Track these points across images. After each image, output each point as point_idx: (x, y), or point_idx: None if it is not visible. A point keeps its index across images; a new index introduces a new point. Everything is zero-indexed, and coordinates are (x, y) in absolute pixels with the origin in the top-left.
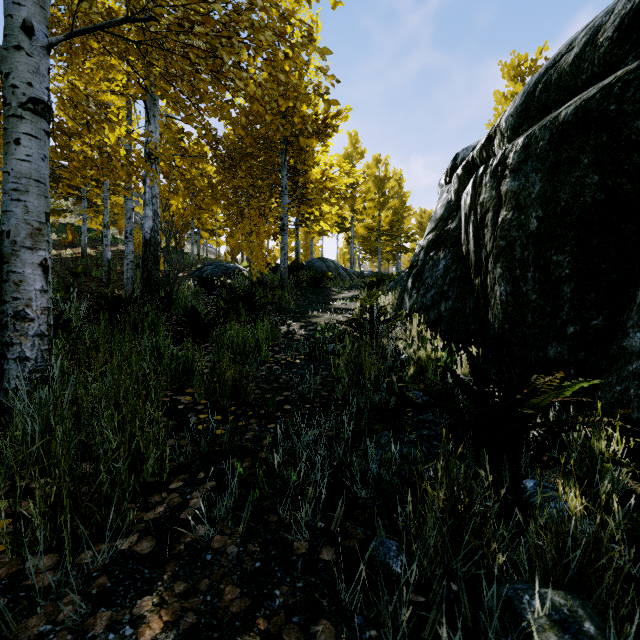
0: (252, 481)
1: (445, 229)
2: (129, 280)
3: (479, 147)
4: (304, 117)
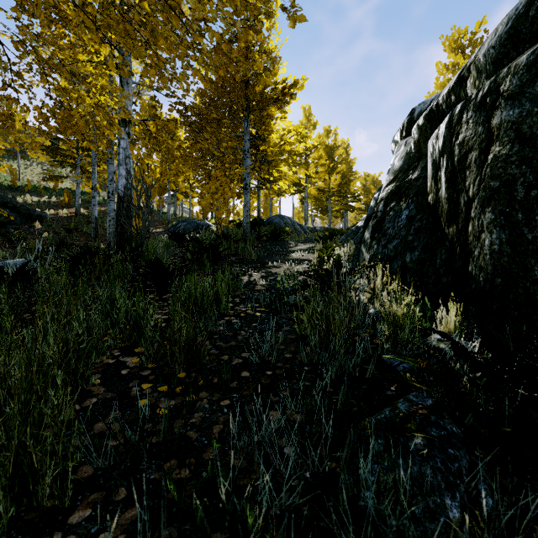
0: (190, 510)
1: (406, 180)
2: (111, 234)
3: (446, 91)
4: (265, 53)
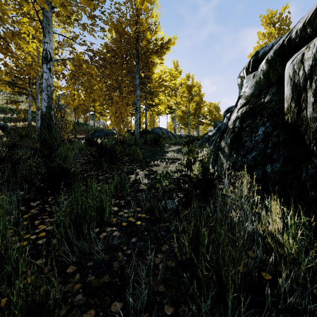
0: None
1: (258, 102)
2: None
3: (301, 26)
4: None
